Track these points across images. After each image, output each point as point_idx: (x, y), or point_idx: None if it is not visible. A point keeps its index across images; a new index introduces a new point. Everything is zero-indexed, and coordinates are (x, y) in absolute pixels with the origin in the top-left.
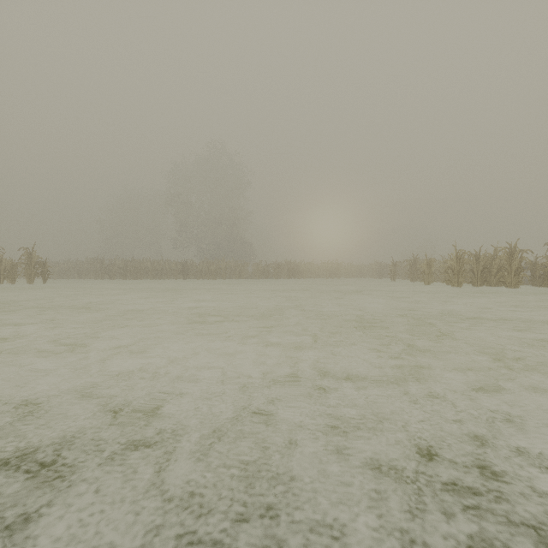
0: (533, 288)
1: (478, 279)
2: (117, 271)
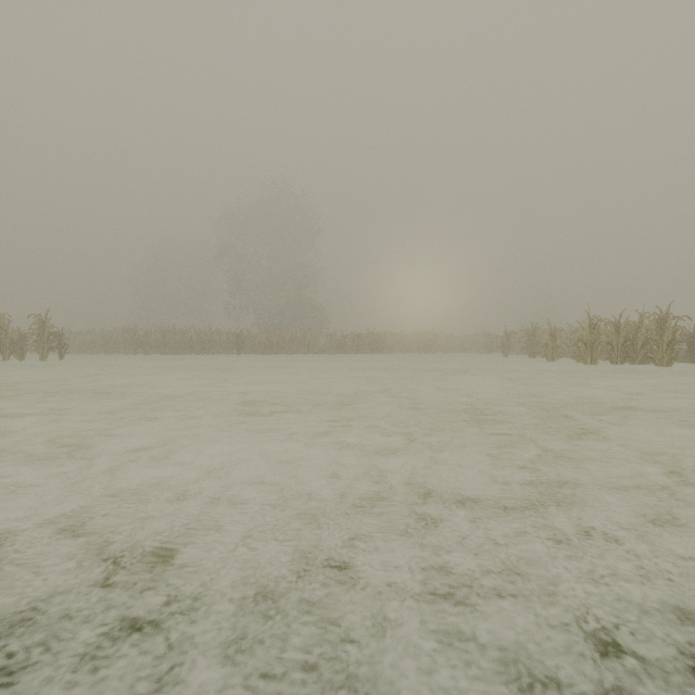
0: (690, 366)
1: (618, 354)
2: (154, 344)
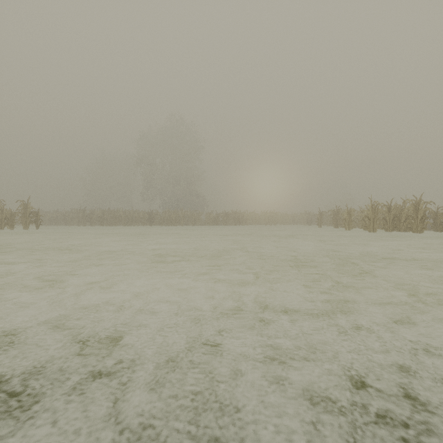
0: (434, 233)
1: (389, 226)
2: (96, 219)
